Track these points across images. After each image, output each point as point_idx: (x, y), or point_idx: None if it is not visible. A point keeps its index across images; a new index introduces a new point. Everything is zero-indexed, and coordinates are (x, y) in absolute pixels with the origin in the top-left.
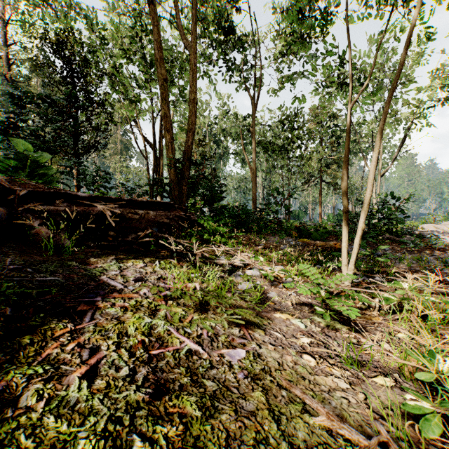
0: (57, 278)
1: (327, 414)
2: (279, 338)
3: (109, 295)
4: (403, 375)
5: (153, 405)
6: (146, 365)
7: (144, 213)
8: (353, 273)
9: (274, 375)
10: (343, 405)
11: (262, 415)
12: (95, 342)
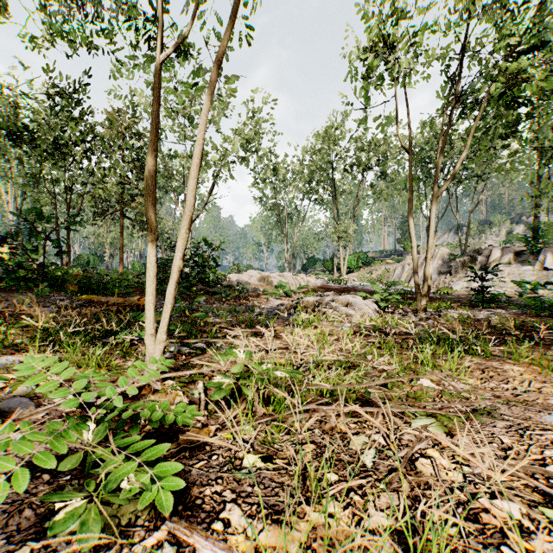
0: None
1: None
2: None
3: None
4: None
5: None
6: None
7: None
8: (165, 347)
9: None
10: None
11: None
12: None
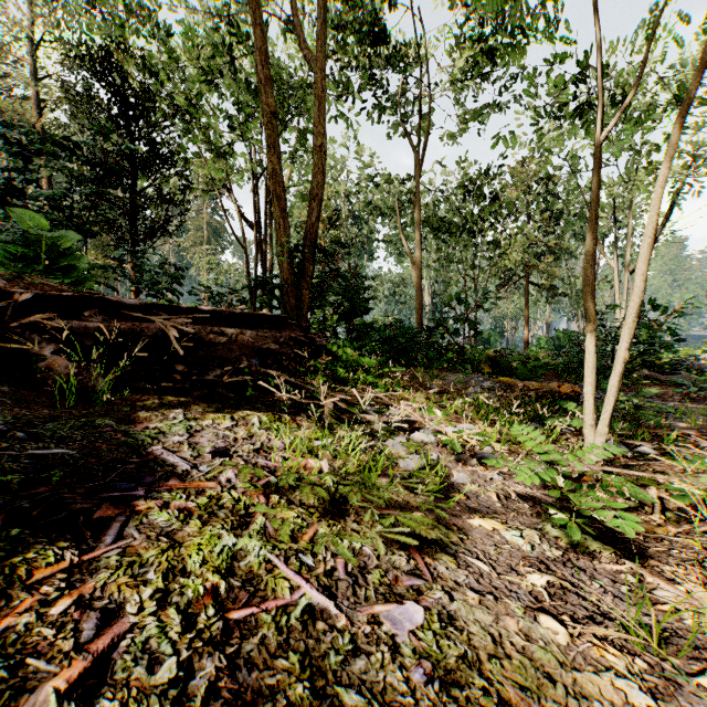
0: (68, 450)
1: None
2: (485, 574)
3: (160, 483)
4: None
5: None
6: (217, 651)
7: (235, 334)
8: (606, 440)
9: (489, 672)
10: None
11: None
12: (116, 594)
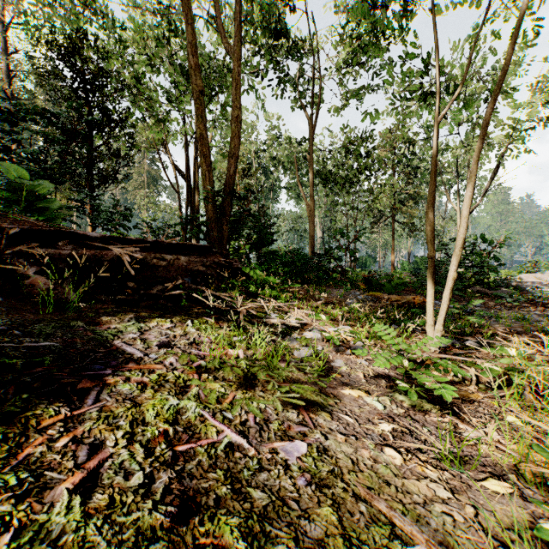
0: (53, 343)
1: (427, 543)
2: (351, 424)
3: (122, 366)
4: (521, 477)
5: (176, 532)
6: (169, 469)
7: (173, 259)
8: (441, 335)
9: (348, 480)
10: (447, 526)
11: (334, 545)
12: (98, 435)
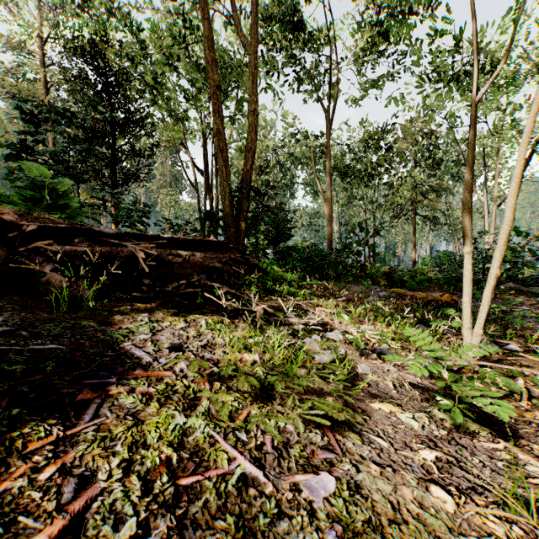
0: (60, 346)
1: None
2: (385, 449)
3: (128, 373)
4: None
5: None
6: (169, 512)
7: (188, 255)
8: (481, 340)
9: (389, 535)
10: None
11: None
12: (91, 463)
